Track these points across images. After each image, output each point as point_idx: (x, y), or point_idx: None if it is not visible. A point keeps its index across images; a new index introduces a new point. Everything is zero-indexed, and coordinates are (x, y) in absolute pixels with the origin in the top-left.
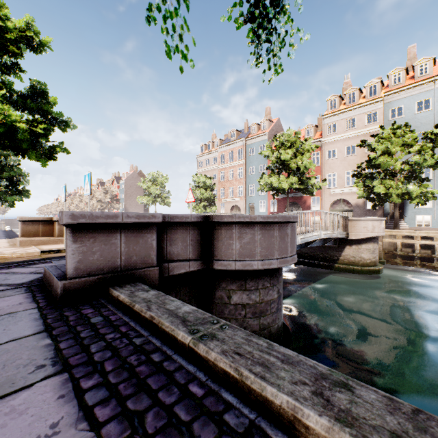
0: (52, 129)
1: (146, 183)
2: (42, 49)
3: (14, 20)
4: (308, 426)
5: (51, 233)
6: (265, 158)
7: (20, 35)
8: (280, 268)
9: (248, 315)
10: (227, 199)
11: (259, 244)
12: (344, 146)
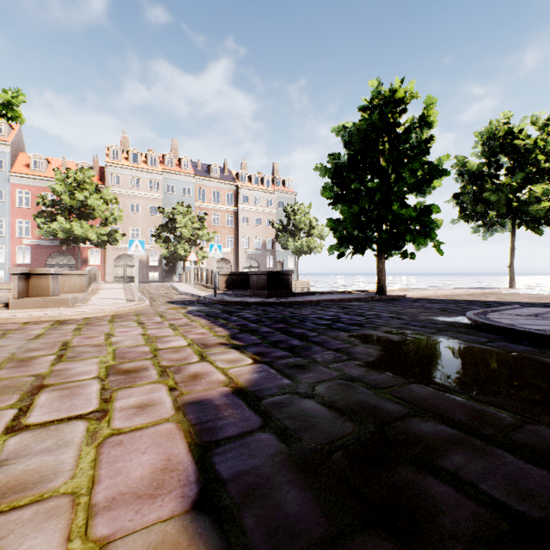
0: None
1: None
2: None
3: None
4: (336, 292)
5: (27, 291)
6: (6, 181)
7: None
8: None
9: None
10: None
11: None
12: (130, 203)
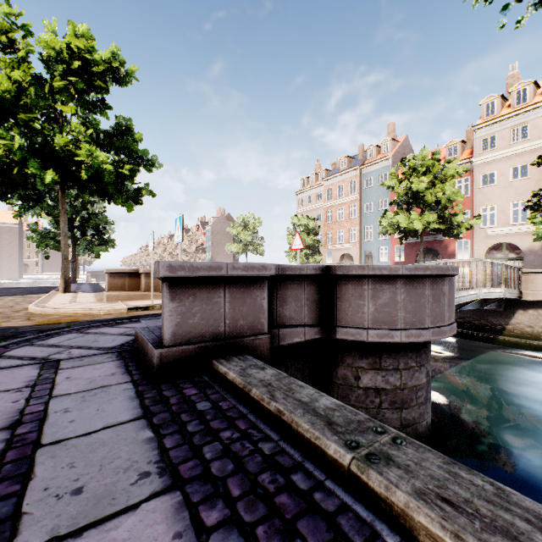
0: (137, 170)
1: (236, 228)
2: (127, 80)
3: (101, 53)
4: None
5: (137, 287)
6: (388, 190)
7: (106, 68)
8: (429, 341)
9: (383, 405)
10: (335, 246)
11: (403, 307)
12: (509, 167)
